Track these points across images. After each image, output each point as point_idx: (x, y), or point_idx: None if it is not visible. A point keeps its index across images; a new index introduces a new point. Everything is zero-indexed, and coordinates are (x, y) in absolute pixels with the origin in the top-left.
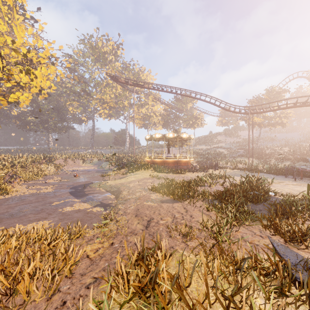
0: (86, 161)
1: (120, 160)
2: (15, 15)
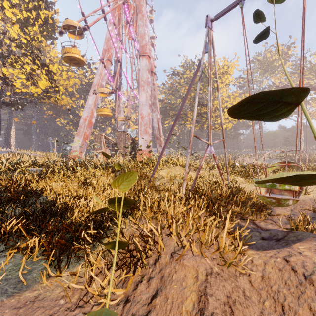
0: (258, 159)
1: (290, 158)
2: (236, 99)
